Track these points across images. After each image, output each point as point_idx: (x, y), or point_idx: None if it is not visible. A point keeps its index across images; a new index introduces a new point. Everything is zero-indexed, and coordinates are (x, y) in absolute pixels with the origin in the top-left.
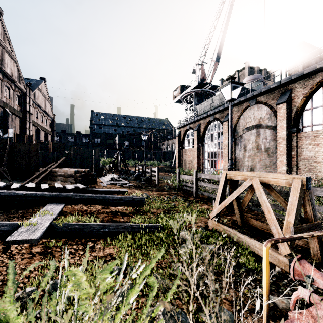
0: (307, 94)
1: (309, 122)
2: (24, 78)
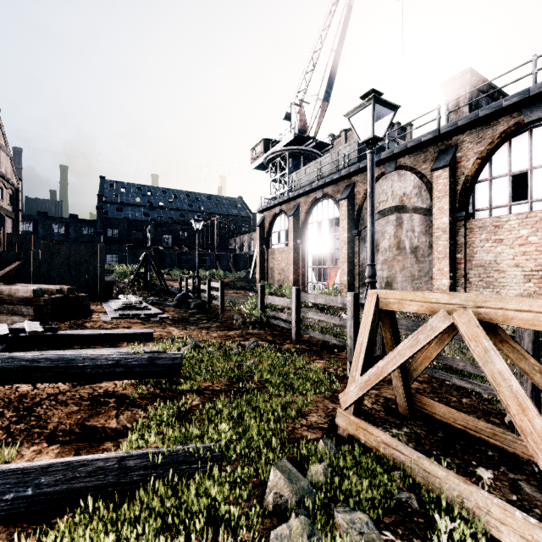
0: (483, 154)
1: (485, 202)
2: None
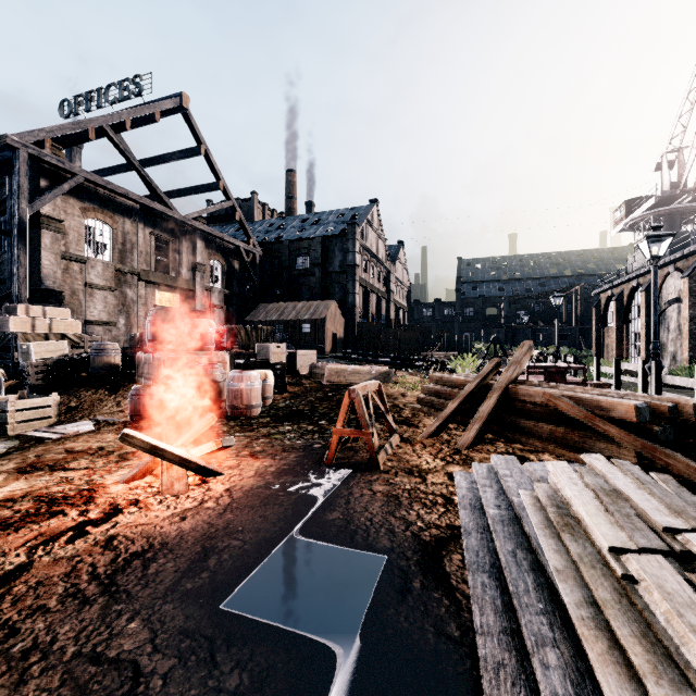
0: None
1: None
2: None
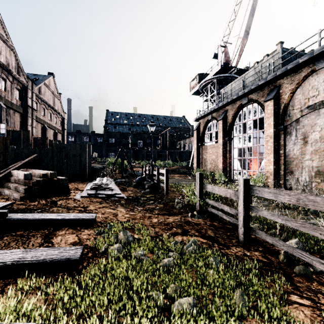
0: None
1: None
2: (33, 74)
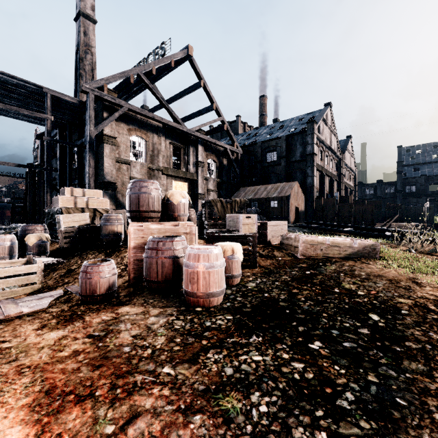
0: None
1: None
2: None
